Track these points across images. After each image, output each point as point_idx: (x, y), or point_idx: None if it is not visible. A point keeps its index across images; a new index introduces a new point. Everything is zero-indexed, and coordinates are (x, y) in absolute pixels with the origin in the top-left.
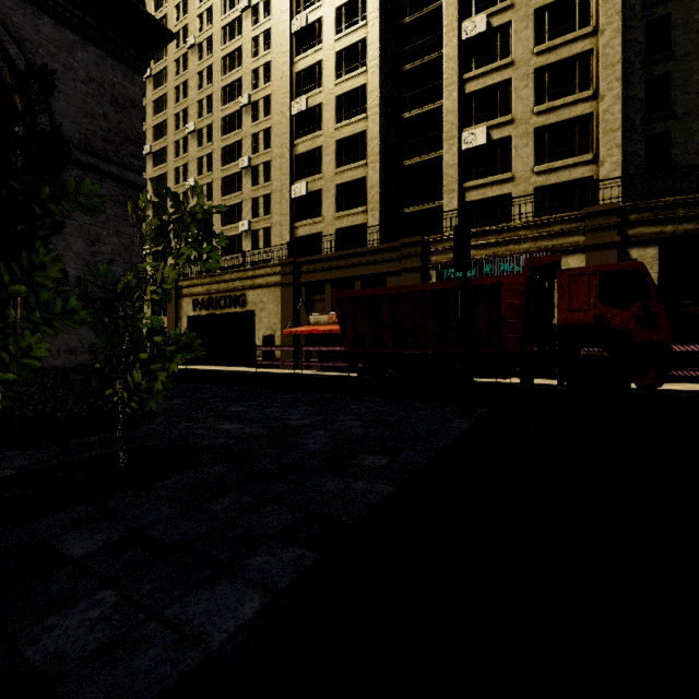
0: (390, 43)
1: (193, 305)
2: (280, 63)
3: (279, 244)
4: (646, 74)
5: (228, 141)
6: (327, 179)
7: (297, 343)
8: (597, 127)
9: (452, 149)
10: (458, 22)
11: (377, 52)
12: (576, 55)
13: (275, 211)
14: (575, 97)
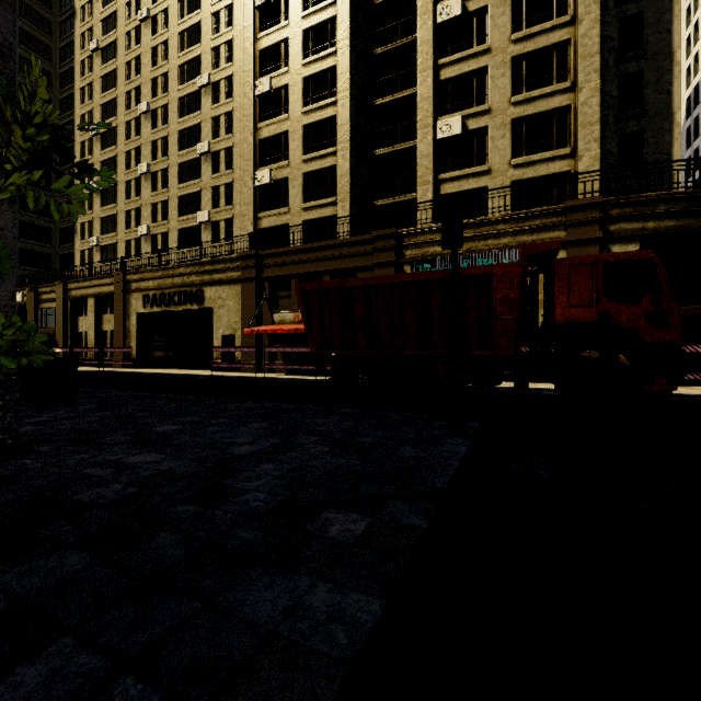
0: (361, 23)
1: (144, 301)
2: (243, 42)
3: (241, 236)
4: (619, 72)
5: (186, 124)
6: (293, 167)
7: (260, 344)
8: (575, 120)
9: (427, 138)
10: (433, 4)
11: (347, 32)
12: (553, 44)
13: (238, 201)
14: (552, 88)
